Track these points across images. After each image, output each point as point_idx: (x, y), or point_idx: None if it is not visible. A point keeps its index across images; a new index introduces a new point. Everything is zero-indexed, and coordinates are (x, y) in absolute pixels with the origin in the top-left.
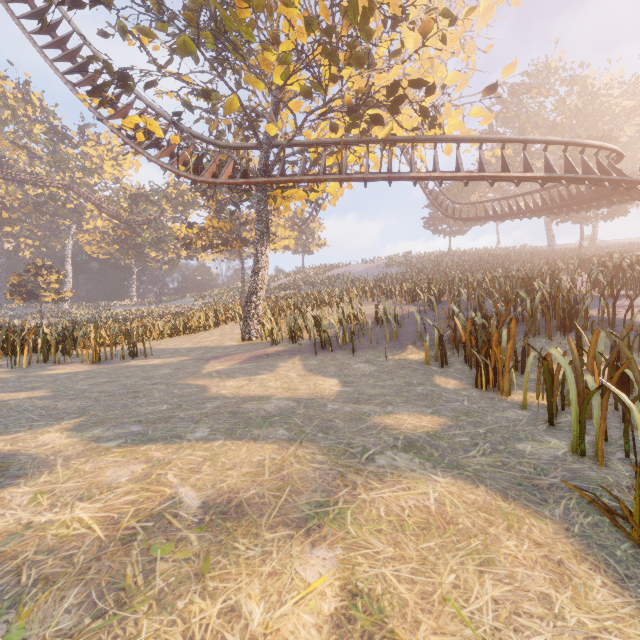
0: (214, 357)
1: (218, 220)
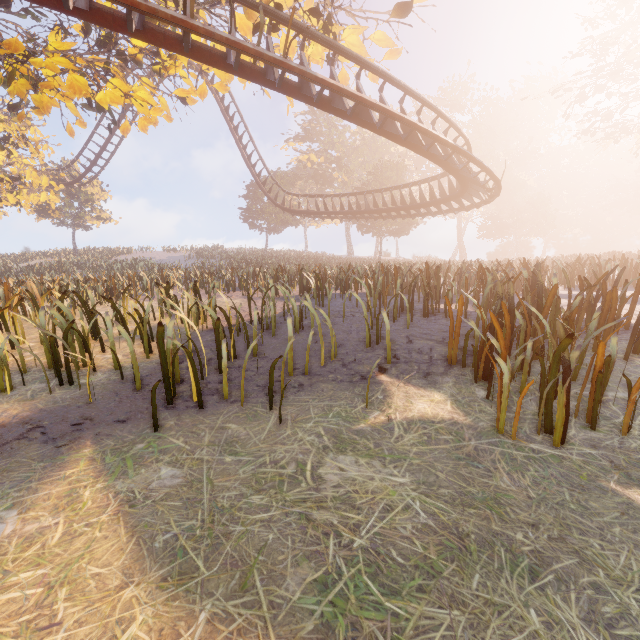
0: None
1: None
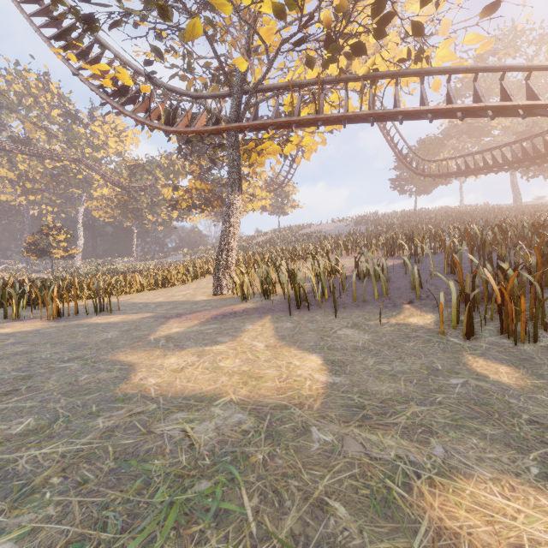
0: (177, 314)
1: (200, 182)
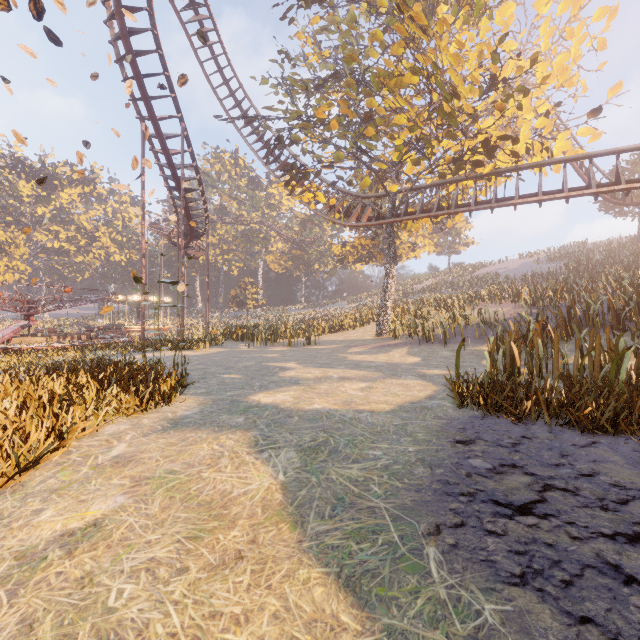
0: (355, 346)
1: (365, 239)
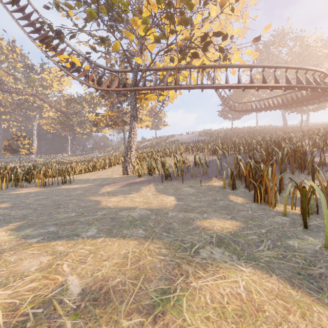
0: (107, 184)
1: (111, 111)
